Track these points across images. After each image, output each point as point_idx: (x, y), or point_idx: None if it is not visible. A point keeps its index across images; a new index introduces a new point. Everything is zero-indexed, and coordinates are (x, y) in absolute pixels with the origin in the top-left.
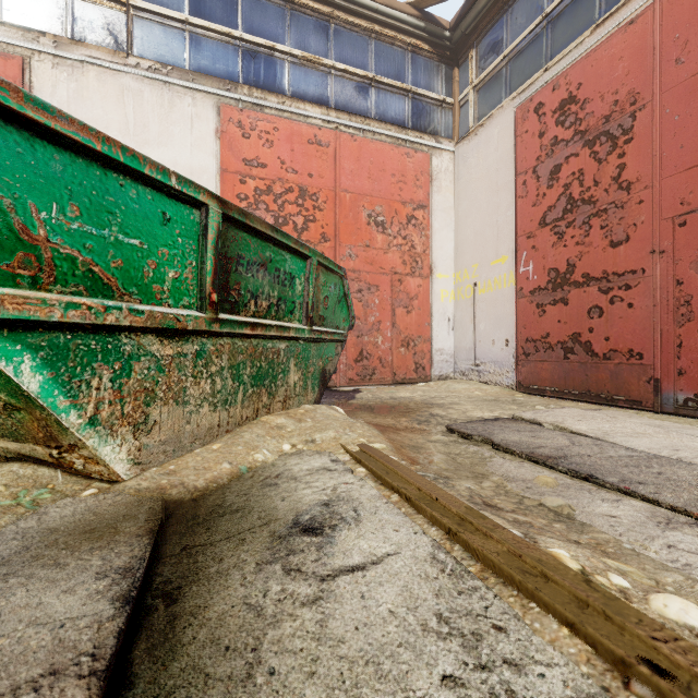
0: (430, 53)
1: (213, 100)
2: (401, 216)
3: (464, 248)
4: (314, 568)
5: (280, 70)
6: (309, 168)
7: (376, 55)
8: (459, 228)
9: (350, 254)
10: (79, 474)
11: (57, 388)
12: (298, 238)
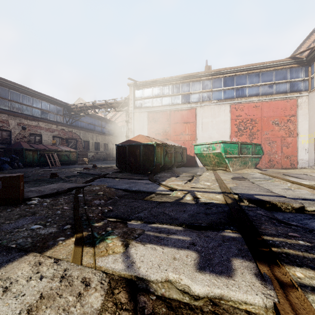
0: (297, 66)
1: (229, 104)
2: (285, 120)
3: (311, 126)
4: (252, 175)
5: (245, 91)
6: (253, 113)
7: (275, 75)
8: (309, 120)
9: (266, 133)
10: (226, 171)
11: (228, 163)
12: (250, 131)
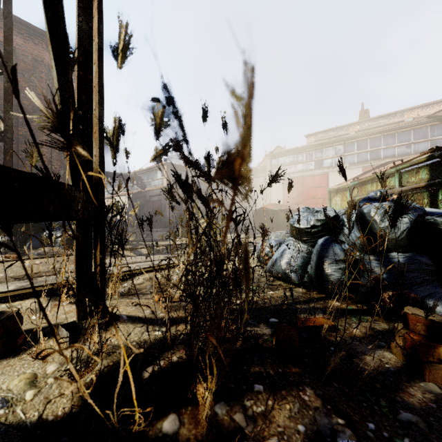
0: (439, 123)
1: (361, 168)
2: None
3: None
4: None
5: (379, 153)
6: None
7: (413, 135)
8: None
9: None
10: None
11: None
12: None
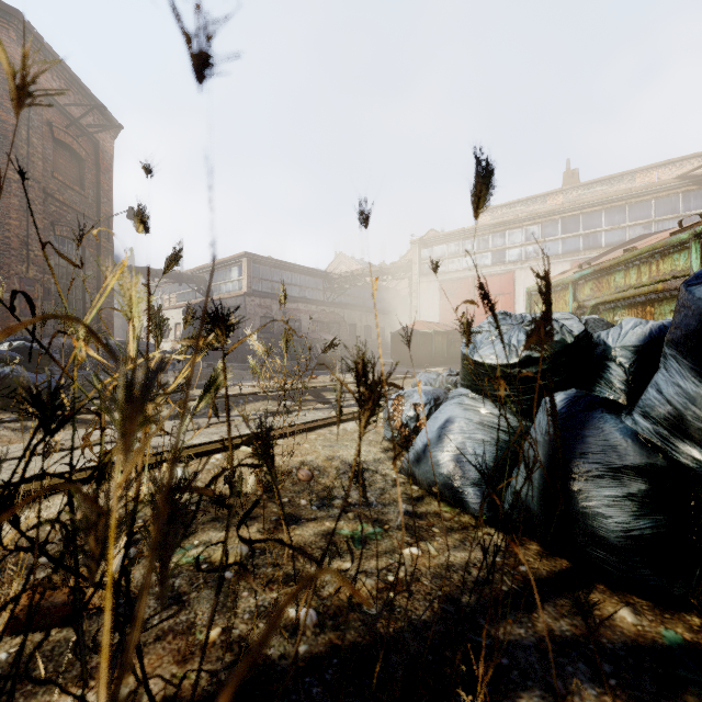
0: (698, 188)
1: (569, 263)
2: None
3: None
4: None
5: (599, 238)
6: None
7: (656, 207)
8: None
9: None
10: None
11: None
12: None
